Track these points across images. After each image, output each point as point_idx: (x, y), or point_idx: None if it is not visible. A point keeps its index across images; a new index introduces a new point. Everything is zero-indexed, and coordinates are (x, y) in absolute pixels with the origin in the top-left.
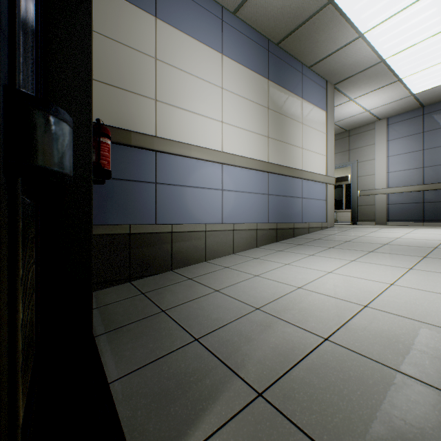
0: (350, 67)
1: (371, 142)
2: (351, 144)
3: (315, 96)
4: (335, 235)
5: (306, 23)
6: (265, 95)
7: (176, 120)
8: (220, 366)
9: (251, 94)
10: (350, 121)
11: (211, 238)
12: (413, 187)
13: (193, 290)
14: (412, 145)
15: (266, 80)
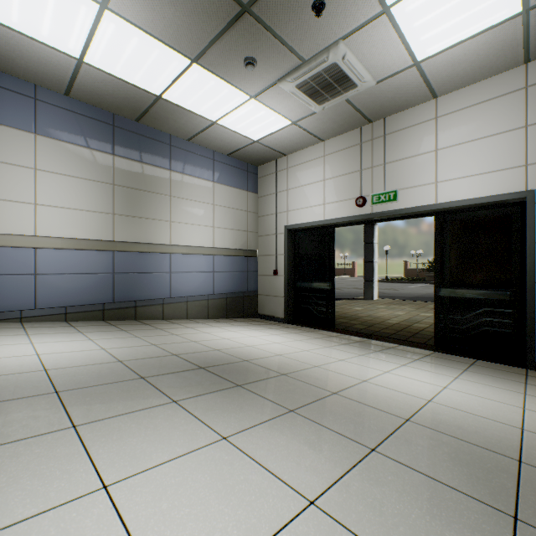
0: None
1: None
2: None
3: None
4: None
5: None
6: None
7: None
8: (447, 359)
9: None
10: None
11: None
12: None
13: None
14: None
15: None
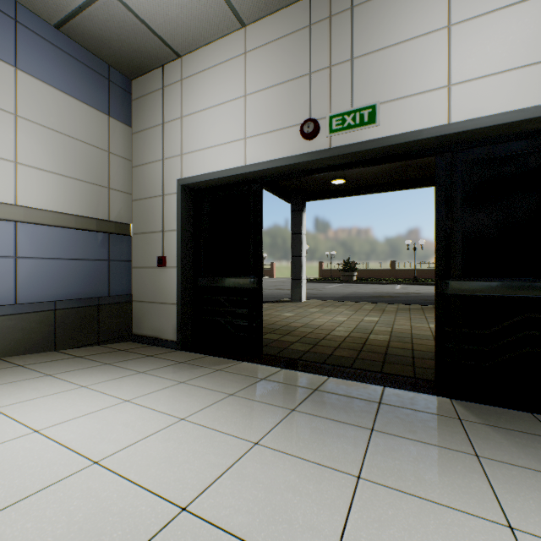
0: None
1: None
2: None
3: None
4: None
5: None
6: None
7: None
8: (502, 426)
9: None
10: None
11: None
12: None
13: None
14: None
15: None
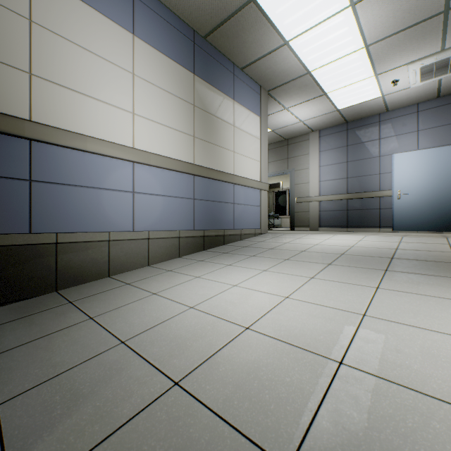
0: (280, 75)
1: (306, 152)
2: (290, 152)
3: (248, 99)
4: (264, 242)
5: (232, 19)
6: (190, 90)
7: (64, 103)
8: None
9: (172, 86)
10: (287, 130)
11: (117, 248)
12: (339, 196)
13: (61, 319)
14: (339, 156)
15: (191, 74)
